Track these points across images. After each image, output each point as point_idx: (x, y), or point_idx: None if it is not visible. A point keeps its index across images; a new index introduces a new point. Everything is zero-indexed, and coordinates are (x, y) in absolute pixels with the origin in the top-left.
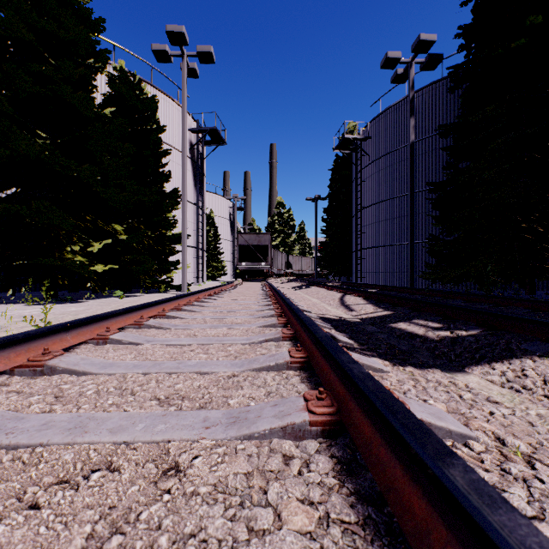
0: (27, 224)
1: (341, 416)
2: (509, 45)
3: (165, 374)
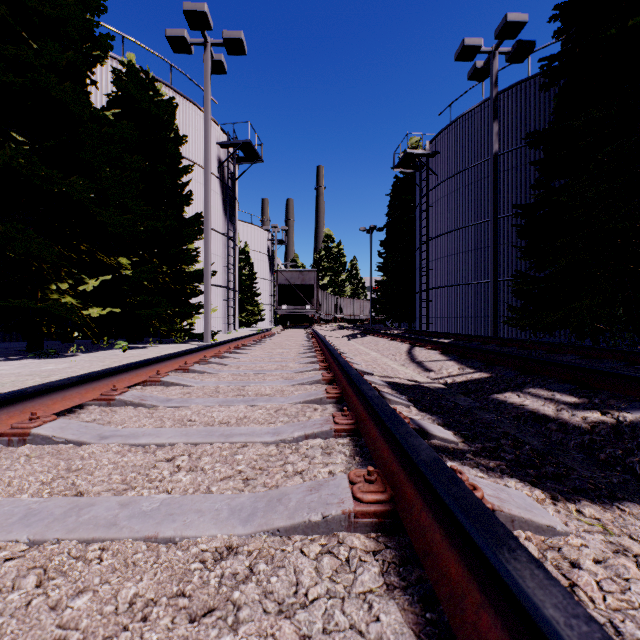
0: None
1: None
2: (624, 24)
3: (76, 544)
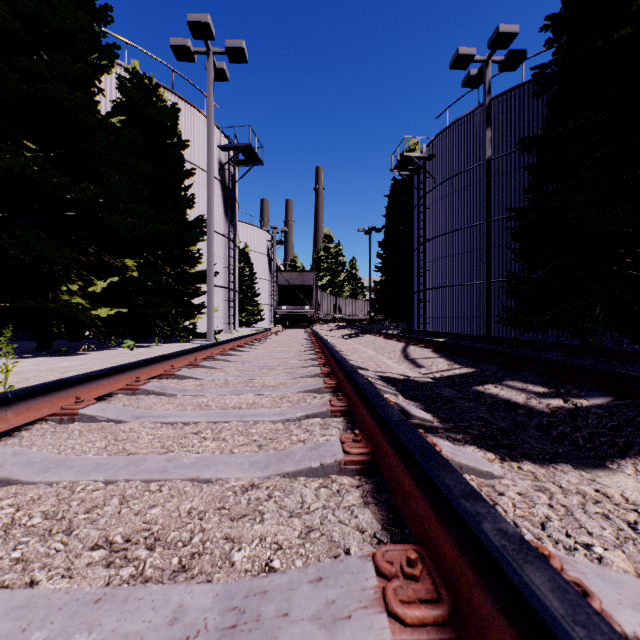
0: (10, 257)
1: (462, 631)
2: (611, 36)
3: (140, 483)
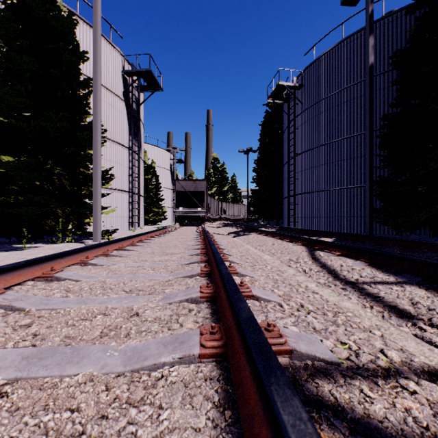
0: None
1: None
2: None
3: None
